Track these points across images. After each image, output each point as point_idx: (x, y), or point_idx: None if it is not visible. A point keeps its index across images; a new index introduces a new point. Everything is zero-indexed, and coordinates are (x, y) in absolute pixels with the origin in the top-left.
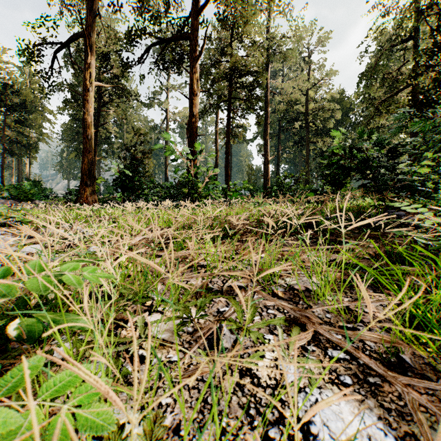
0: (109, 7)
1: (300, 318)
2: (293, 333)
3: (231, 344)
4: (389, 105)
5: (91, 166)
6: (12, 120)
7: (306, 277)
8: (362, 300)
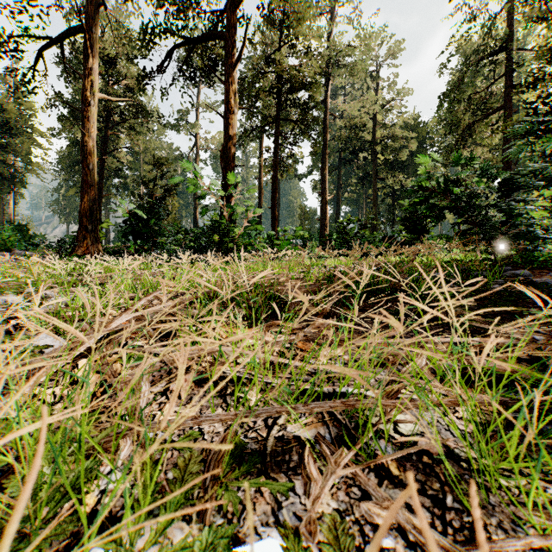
0: None
1: None
2: None
3: None
4: (497, 122)
5: (93, 205)
6: None
7: (432, 410)
8: None
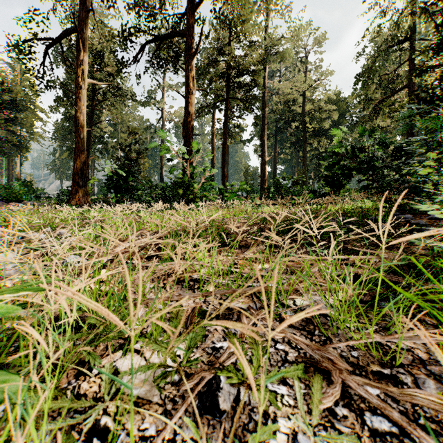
0: (102, 2)
1: (320, 360)
2: (314, 386)
3: (230, 403)
4: (392, 103)
5: (83, 166)
6: (1, 119)
7: (318, 295)
8: (397, 334)
